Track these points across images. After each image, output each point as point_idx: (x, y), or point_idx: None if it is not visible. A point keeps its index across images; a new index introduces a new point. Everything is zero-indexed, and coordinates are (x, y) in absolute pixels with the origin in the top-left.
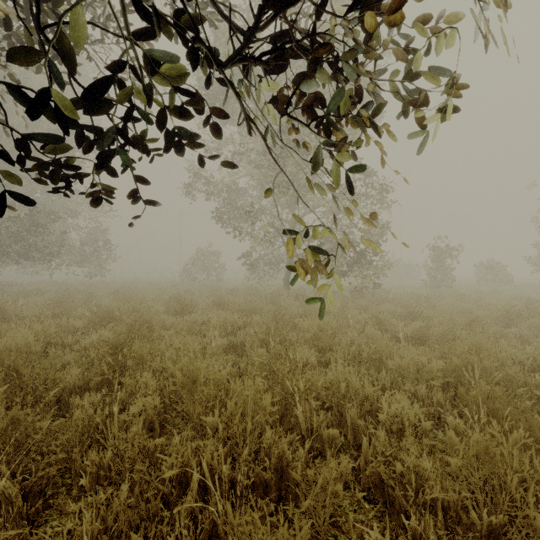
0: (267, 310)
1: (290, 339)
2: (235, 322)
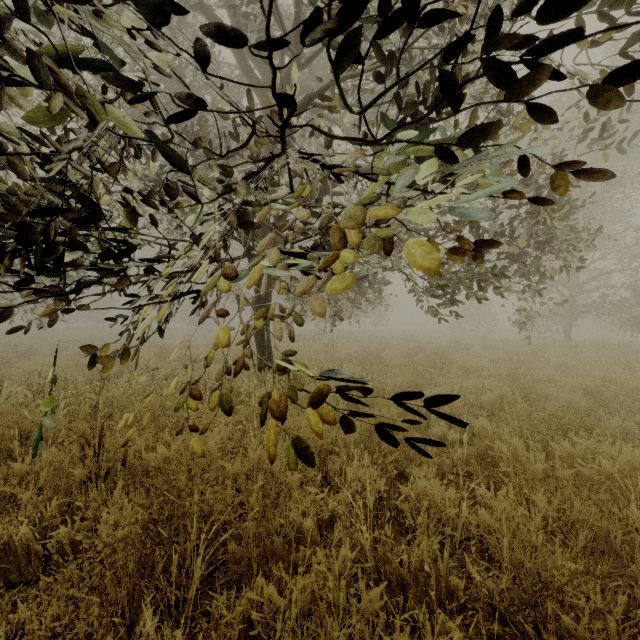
0: (526, 351)
1: (536, 366)
2: (499, 357)
